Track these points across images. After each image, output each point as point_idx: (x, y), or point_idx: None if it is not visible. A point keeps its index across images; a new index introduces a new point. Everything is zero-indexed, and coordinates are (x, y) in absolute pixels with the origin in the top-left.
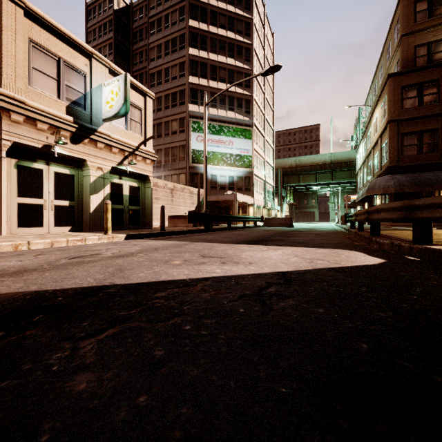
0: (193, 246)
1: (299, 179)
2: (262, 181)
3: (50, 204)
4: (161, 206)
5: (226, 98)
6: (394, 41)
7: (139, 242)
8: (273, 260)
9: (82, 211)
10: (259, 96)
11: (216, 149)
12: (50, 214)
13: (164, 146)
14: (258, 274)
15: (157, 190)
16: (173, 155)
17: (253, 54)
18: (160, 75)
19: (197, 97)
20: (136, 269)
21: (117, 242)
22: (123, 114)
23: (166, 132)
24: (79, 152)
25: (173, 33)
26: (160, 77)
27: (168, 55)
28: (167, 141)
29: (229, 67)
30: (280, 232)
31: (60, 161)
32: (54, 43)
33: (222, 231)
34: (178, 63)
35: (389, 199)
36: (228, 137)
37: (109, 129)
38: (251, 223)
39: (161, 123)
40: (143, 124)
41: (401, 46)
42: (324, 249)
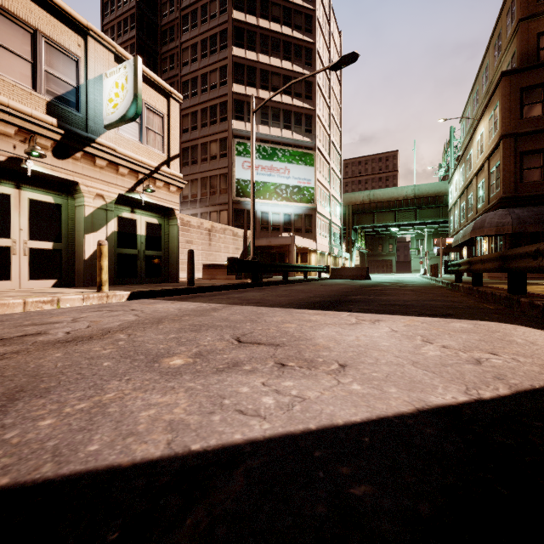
0: (227, 314)
1: (373, 218)
2: (327, 221)
3: (23, 247)
4: (189, 251)
5: (280, 112)
6: (507, 30)
7: (142, 305)
8: (389, 355)
9: (74, 257)
10: (323, 111)
11: (268, 179)
12: (23, 261)
13: (200, 174)
14: (387, 424)
15: (189, 230)
16: (212, 186)
17: (316, 56)
18: (195, 83)
19: (243, 110)
20: (55, 394)
21: (108, 304)
22: (133, 116)
23: (203, 157)
24: (68, 172)
25: (212, 29)
26: (195, 85)
27: (205, 57)
28: (204, 169)
29: (285, 72)
30: (357, 287)
31: (38, 183)
32: (26, 8)
33: (275, 285)
34: (218, 68)
35: (503, 242)
36: (284, 163)
37: (115, 140)
38: (313, 274)
39: (196, 145)
40: (166, 137)
41: (518, 35)
42: (460, 321)
